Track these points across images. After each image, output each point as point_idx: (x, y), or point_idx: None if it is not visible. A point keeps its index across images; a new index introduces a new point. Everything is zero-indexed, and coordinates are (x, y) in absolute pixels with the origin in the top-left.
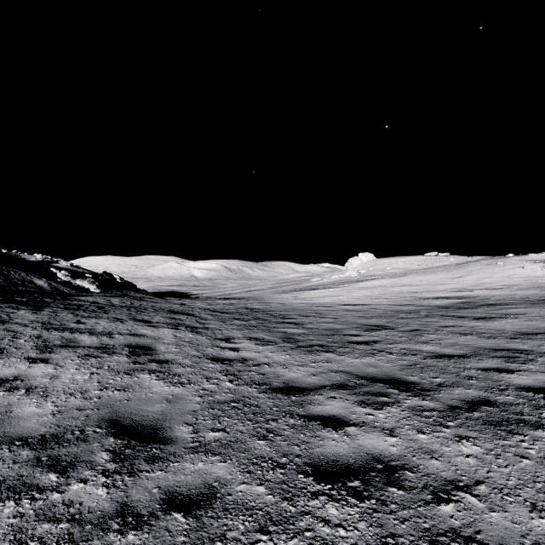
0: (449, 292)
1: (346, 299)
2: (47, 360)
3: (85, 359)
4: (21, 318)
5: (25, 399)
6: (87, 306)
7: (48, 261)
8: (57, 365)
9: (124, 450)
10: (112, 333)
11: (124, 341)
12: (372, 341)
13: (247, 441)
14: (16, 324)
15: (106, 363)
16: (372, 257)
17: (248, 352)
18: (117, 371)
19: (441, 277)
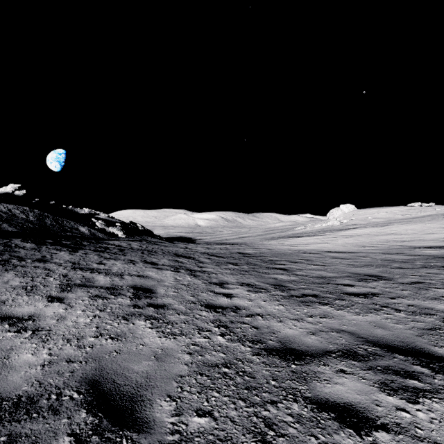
0: (441, 241)
1: (331, 246)
2: (62, 299)
3: (93, 300)
4: (60, 258)
5: (26, 343)
6: (112, 248)
7: (93, 213)
8: (68, 305)
9: (91, 437)
10: (124, 274)
11: (131, 282)
12: (370, 293)
13: (239, 441)
14: (54, 263)
15: (110, 305)
16: (353, 208)
17: (240, 300)
18: (116, 315)
19: (429, 226)
